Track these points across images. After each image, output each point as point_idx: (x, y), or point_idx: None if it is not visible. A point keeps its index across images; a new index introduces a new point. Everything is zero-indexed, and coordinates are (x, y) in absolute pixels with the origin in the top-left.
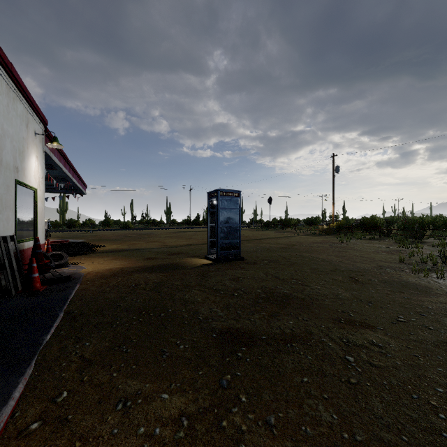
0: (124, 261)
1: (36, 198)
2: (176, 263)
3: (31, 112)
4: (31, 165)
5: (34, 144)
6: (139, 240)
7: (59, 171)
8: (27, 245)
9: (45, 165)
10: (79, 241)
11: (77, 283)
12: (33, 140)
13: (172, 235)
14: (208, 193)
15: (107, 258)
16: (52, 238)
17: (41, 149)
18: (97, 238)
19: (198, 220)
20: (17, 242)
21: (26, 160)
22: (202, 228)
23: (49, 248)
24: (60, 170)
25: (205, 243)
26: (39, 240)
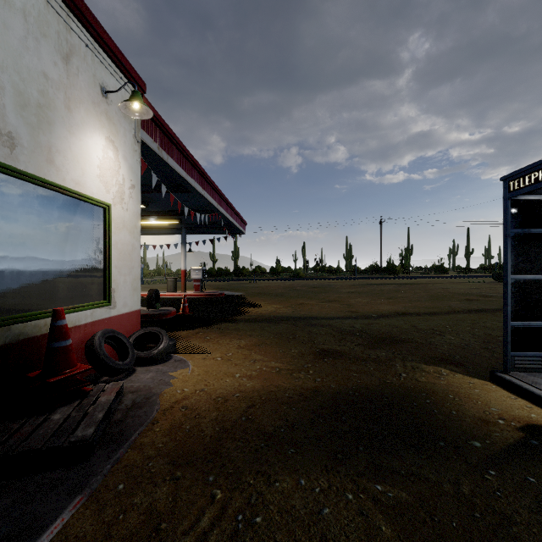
0: (272, 357)
1: (109, 222)
2: (404, 392)
3: (85, 39)
4: (85, 150)
5: (101, 112)
6: (309, 297)
7: (193, 193)
8: (68, 321)
9: (176, 187)
10: (237, 294)
11: (82, 489)
12: (98, 103)
13: (359, 290)
14: (507, 176)
15: (246, 341)
16: (212, 289)
17: (129, 133)
18: (257, 291)
19: (394, 266)
20: (4, 321)
21: (60, 133)
22: (403, 278)
23: (185, 308)
24: (194, 191)
25: (434, 311)
26: (62, 316)
